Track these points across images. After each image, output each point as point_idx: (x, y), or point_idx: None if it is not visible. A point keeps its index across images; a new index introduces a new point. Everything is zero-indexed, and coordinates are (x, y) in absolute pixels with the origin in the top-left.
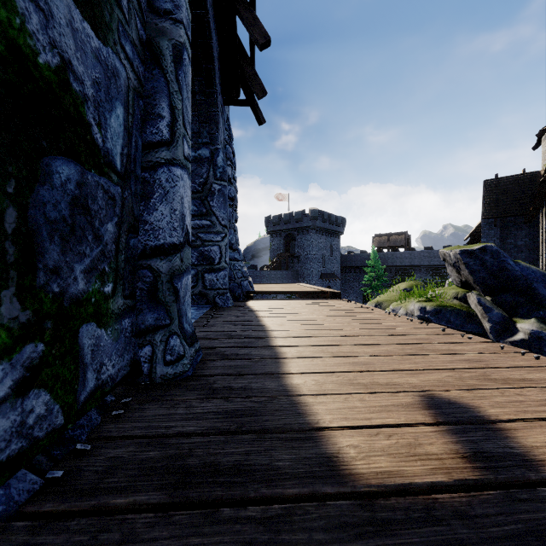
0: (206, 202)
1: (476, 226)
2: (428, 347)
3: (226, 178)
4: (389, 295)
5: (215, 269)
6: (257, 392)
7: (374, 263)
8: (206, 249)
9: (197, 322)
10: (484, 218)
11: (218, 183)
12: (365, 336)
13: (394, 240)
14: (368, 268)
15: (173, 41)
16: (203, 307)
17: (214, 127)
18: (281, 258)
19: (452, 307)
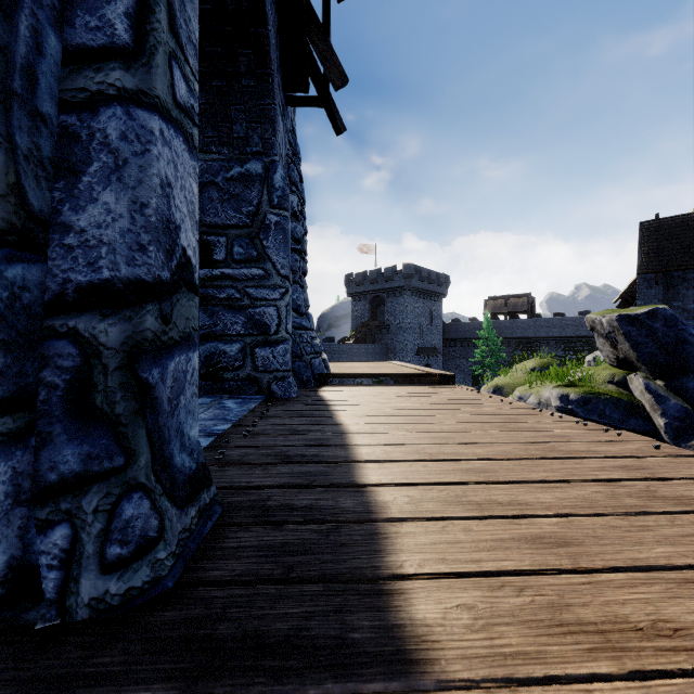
0: (258, 241)
1: (629, 284)
2: (661, 491)
3: (287, 206)
4: (511, 377)
5: (271, 341)
6: (325, 667)
7: (488, 334)
8: (257, 311)
9: (236, 427)
10: (640, 273)
11: (276, 213)
12: (524, 460)
13: (513, 304)
14: (480, 340)
15: None
16: (251, 399)
17: (269, 129)
18: (366, 328)
19: (607, 395)
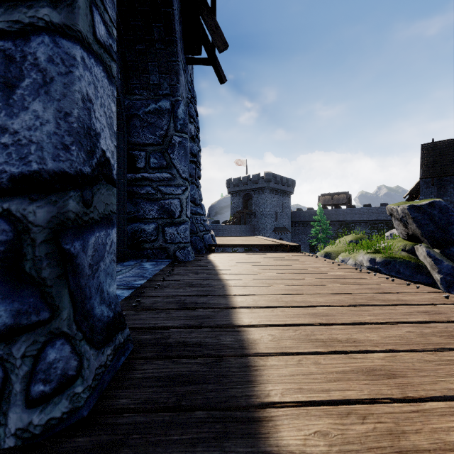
0: (167, 155)
1: (414, 185)
2: None
3: (187, 131)
4: (336, 246)
5: (175, 222)
6: None
7: (320, 218)
8: (166, 202)
9: (150, 282)
10: (422, 178)
11: (179, 135)
12: (353, 306)
13: (337, 198)
14: (315, 222)
15: None
16: (162, 262)
17: (174, 78)
18: (240, 214)
19: (401, 259)
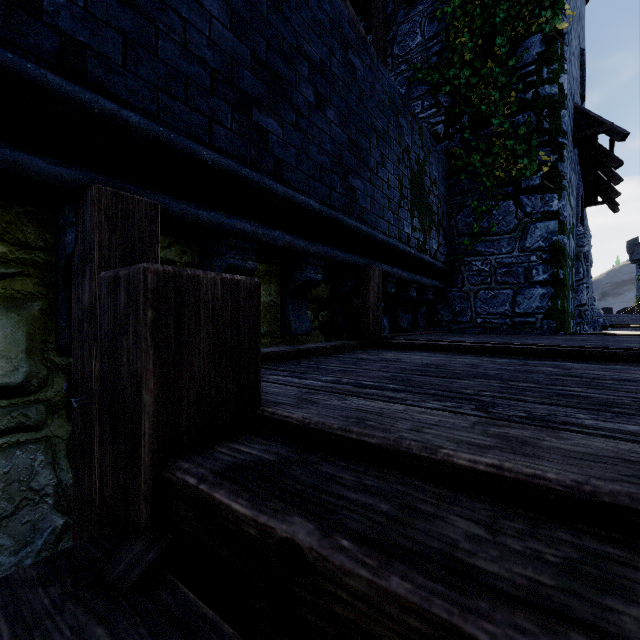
0: None
1: None
2: None
3: (588, 261)
4: None
5: None
6: None
7: None
8: None
9: None
10: None
11: None
12: None
13: None
14: None
15: (583, 252)
16: None
17: None
18: None
19: None
